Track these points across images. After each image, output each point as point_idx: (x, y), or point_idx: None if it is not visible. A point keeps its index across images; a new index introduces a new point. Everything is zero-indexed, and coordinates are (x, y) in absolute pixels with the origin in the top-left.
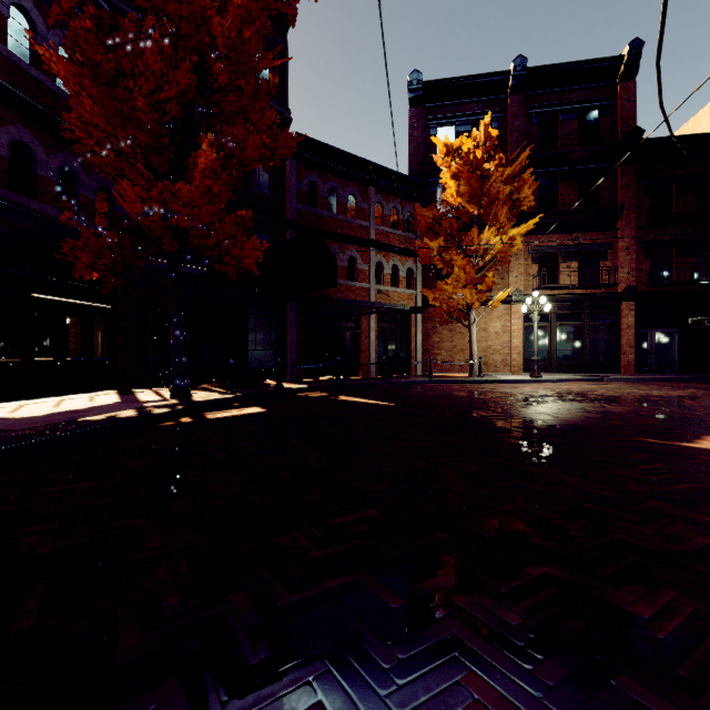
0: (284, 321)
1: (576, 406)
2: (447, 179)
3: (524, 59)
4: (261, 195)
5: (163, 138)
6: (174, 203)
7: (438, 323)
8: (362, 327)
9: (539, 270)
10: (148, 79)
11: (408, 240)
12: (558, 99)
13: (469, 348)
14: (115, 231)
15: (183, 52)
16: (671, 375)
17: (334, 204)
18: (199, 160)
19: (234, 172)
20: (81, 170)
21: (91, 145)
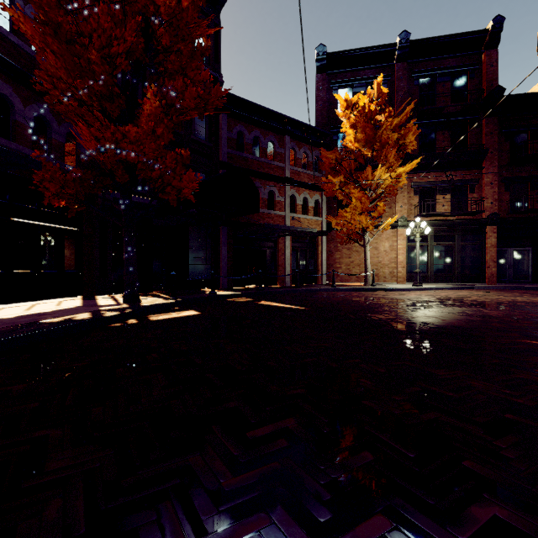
0: (217, 241)
1: (457, 310)
2: (347, 128)
3: (407, 33)
4: (199, 142)
5: (114, 87)
6: (125, 142)
7: (339, 243)
8: (279, 246)
9: (420, 200)
10: (100, 36)
11: (315, 178)
12: (435, 65)
13: (364, 263)
14: (82, 168)
15: (131, 17)
16: (527, 284)
17: (257, 149)
18: (144, 106)
19: (174, 117)
20: (53, 119)
21: (57, 96)
